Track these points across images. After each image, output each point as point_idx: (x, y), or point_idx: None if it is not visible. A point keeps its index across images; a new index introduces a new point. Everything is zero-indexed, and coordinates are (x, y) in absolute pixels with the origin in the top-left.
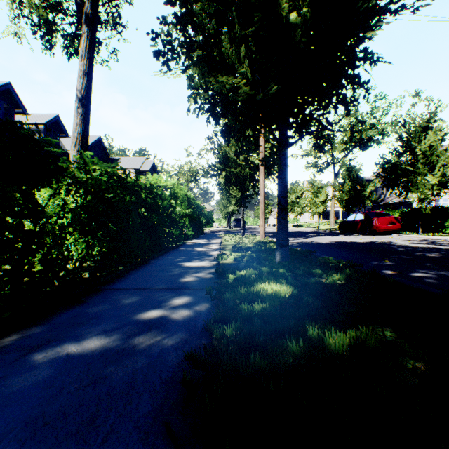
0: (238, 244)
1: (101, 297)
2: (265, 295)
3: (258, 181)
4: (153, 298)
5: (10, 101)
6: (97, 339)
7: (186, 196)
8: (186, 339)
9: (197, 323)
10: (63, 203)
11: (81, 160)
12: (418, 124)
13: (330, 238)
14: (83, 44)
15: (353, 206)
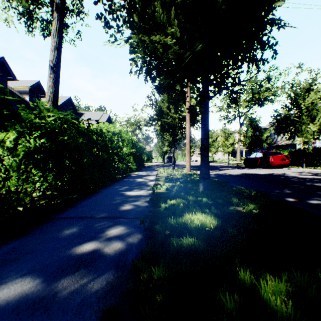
0: (169, 176)
1: (46, 226)
2: (192, 227)
3: (185, 128)
4: (92, 228)
5: (3, 70)
6: (21, 282)
7: (131, 140)
8: (112, 282)
9: (127, 260)
10: (15, 143)
11: (37, 108)
12: (303, 87)
13: (238, 171)
14: (54, 26)
15: (254, 147)
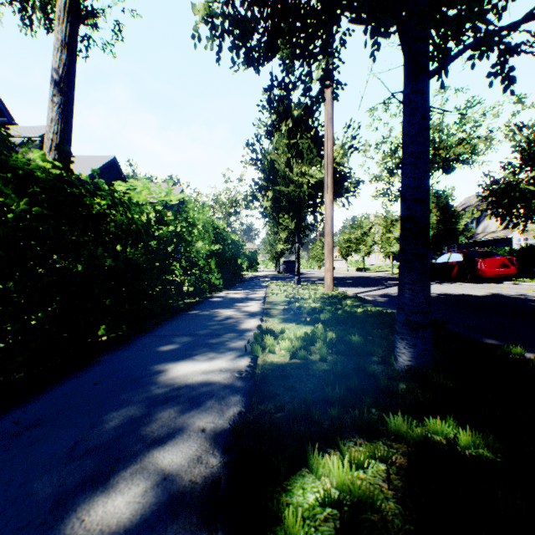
0: (293, 302)
1: None
2: None
3: (320, 205)
4: None
5: None
6: None
7: (212, 225)
8: None
9: None
10: None
11: None
12: None
13: None
14: (60, 0)
15: (441, 244)
